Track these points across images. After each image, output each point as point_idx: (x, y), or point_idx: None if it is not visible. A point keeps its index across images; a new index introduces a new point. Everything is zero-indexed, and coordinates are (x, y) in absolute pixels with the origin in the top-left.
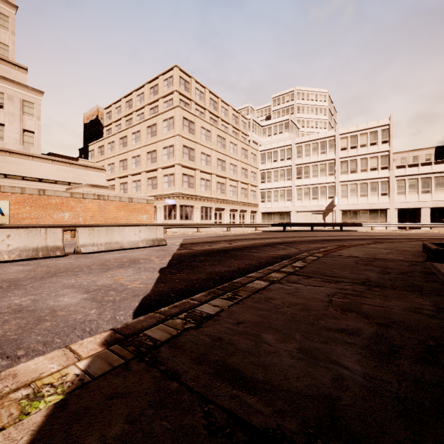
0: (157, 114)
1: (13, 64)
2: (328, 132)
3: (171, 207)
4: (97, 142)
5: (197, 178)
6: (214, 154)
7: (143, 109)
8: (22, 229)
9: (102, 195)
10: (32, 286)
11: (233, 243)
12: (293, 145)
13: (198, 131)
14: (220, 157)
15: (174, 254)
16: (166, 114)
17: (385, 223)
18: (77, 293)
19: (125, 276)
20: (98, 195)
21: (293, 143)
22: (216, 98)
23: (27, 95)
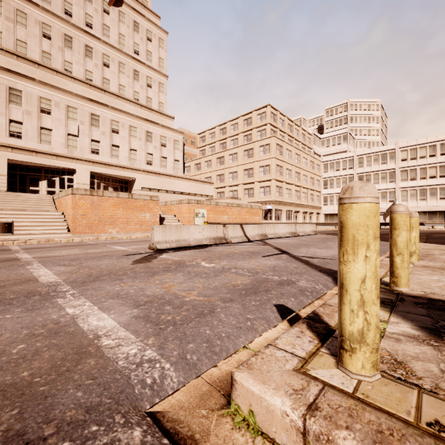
0: (254, 141)
1: (168, 116)
2: (389, 145)
3: (266, 210)
4: (193, 160)
5: (284, 188)
6: (293, 168)
7: (237, 135)
8: (287, 224)
9: (239, 204)
10: None
11: None
12: (354, 157)
13: (284, 152)
14: (297, 171)
15: None
16: (262, 141)
17: (444, 223)
18: None
19: None
20: (238, 204)
21: (355, 155)
22: (292, 122)
23: (176, 136)
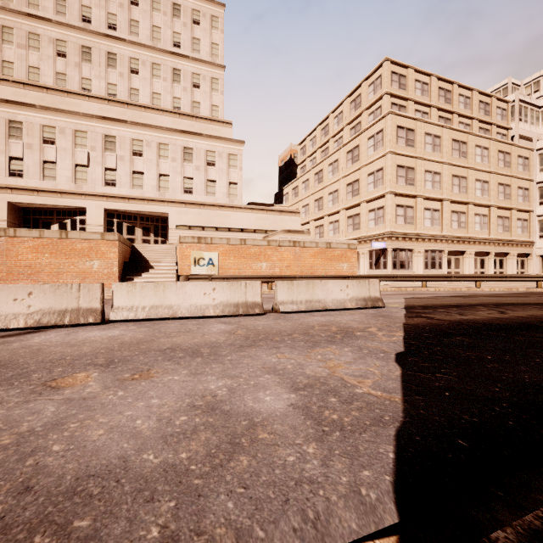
0: (360, 132)
1: (222, 122)
2: None
3: (378, 252)
4: (291, 184)
5: (418, 209)
6: (447, 169)
7: (342, 131)
8: (225, 282)
9: (297, 241)
10: (230, 359)
11: (507, 312)
12: None
13: (420, 141)
14: (456, 173)
15: (404, 325)
16: (371, 129)
17: None
18: (281, 388)
19: (342, 362)
20: (294, 242)
21: None
22: (449, 84)
23: (232, 148)
